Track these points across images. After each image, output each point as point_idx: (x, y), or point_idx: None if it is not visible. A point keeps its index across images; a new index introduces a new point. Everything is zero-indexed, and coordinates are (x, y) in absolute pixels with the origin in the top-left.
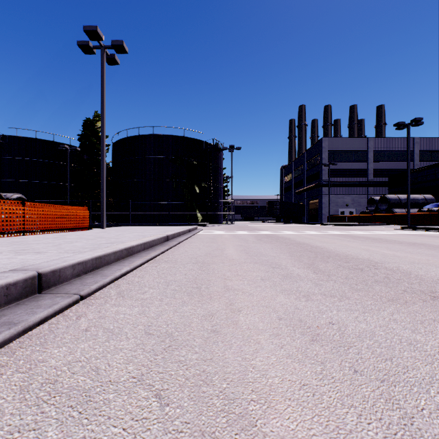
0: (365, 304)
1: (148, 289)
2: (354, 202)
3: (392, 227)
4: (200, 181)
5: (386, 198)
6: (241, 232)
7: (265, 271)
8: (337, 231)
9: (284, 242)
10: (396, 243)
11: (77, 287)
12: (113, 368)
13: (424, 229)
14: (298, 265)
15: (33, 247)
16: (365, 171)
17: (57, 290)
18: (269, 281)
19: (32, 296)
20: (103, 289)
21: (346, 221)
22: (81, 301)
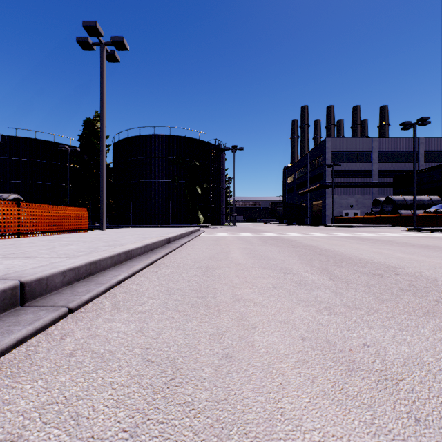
0: (398, 318)
1: (147, 300)
2: (358, 203)
3: (398, 229)
4: (202, 182)
5: (391, 199)
6: (244, 233)
7: (276, 278)
8: (343, 233)
9: (290, 244)
10: (408, 246)
11: (67, 297)
12: (98, 415)
13: (432, 231)
14: (310, 271)
15: (24, 250)
16: (369, 171)
17: (43, 301)
18: (282, 289)
19: (12, 309)
20: (97, 300)
21: (350, 223)
22: (69, 314)
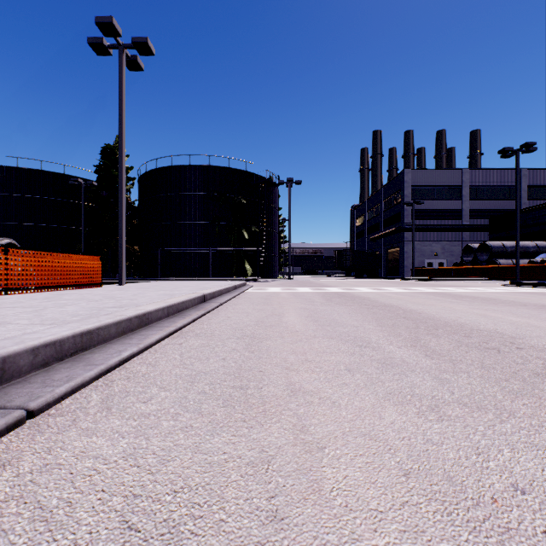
0: None
1: (157, 392)
2: (444, 251)
3: (496, 283)
4: (250, 224)
5: (487, 246)
6: (302, 289)
7: (348, 354)
8: (429, 288)
9: (363, 304)
10: (518, 306)
11: (32, 389)
12: None
13: (541, 285)
14: (396, 342)
15: None
16: (458, 211)
17: None
18: (360, 374)
19: None
20: (81, 392)
21: (435, 275)
22: (28, 420)
